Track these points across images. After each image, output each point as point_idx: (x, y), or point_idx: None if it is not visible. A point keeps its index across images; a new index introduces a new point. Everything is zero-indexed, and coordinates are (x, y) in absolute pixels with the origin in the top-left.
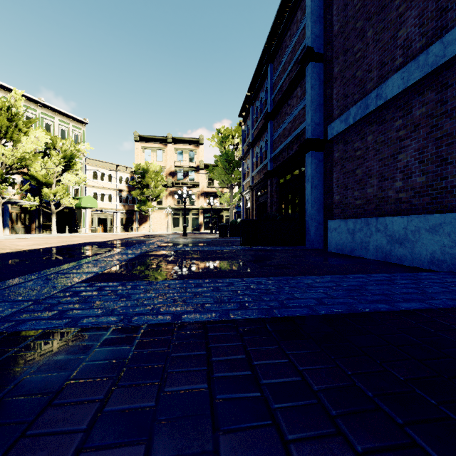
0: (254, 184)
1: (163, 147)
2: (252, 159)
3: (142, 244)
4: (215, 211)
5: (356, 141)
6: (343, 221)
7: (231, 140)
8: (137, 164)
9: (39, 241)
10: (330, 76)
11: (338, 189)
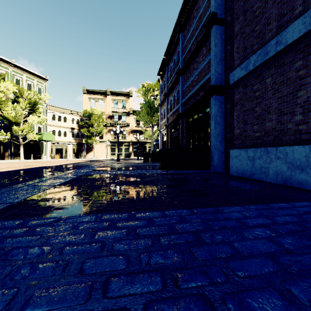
0: (168, 123)
1: (104, 98)
2: (167, 105)
3: (81, 168)
4: (141, 144)
5: (255, 84)
6: (244, 150)
7: (152, 92)
8: (84, 110)
9: (4, 166)
10: (230, 36)
11: (239, 124)
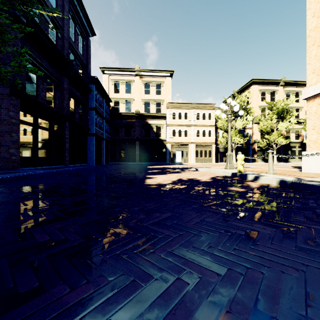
0: None
1: None
2: None
3: None
4: None
5: None
6: None
7: None
8: None
9: None
10: None
11: None
